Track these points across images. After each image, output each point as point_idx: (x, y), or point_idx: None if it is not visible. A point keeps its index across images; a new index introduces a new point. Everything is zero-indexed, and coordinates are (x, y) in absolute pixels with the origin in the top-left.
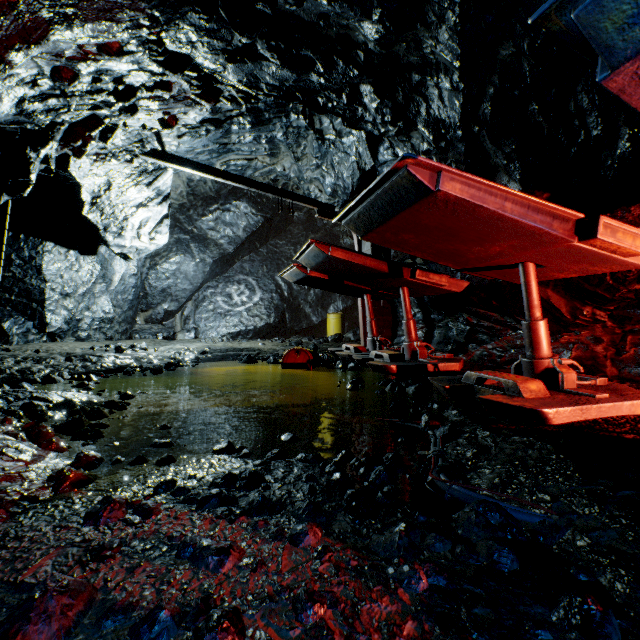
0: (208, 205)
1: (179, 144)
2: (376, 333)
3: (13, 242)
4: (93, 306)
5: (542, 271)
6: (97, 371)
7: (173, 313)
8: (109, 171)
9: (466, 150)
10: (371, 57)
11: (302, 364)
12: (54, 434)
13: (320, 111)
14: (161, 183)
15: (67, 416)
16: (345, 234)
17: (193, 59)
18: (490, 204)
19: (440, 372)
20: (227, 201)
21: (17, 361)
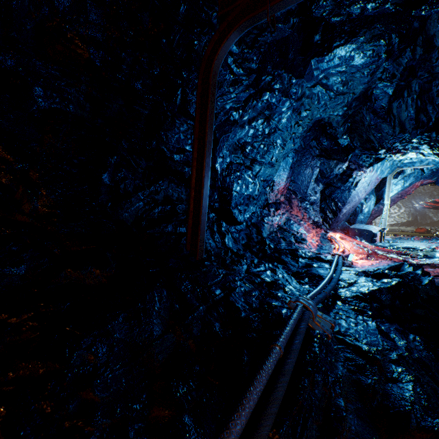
0: None
1: None
2: None
3: None
4: None
5: None
6: None
7: None
8: None
9: None
10: None
11: (422, 232)
12: None
13: None
14: None
15: None
16: None
17: None
18: None
19: None
20: None
21: None
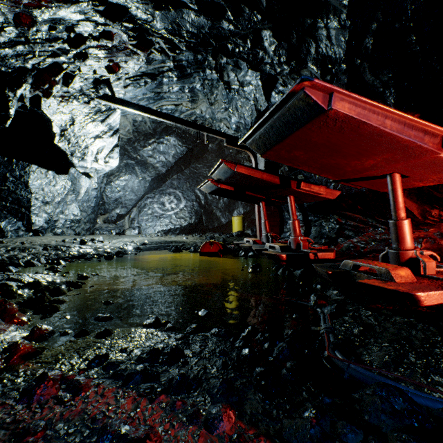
0: (148, 139)
1: (125, 92)
2: (269, 230)
3: (8, 165)
4: (66, 211)
5: (405, 181)
6: (65, 257)
7: (123, 216)
8: (72, 110)
9: (348, 81)
10: (272, 3)
11: (214, 253)
12: (17, 310)
13: (229, 56)
14: (112, 120)
15: (33, 293)
16: (245, 159)
17: (128, 11)
18: (373, 121)
19: (319, 259)
20: (161, 136)
21: (7, 250)
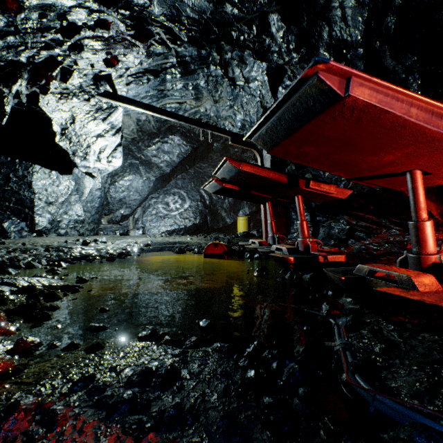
0: (152, 139)
1: (128, 90)
2: (275, 231)
3: (11, 165)
4: (69, 211)
5: (426, 178)
6: (67, 259)
7: (127, 216)
8: (72, 108)
9: (365, 68)
10: None
11: (219, 254)
12: (5, 318)
13: (233, 44)
14: (114, 119)
15: (26, 299)
16: (251, 158)
17: None
18: (397, 109)
19: (329, 262)
20: (165, 136)
21: (8, 251)
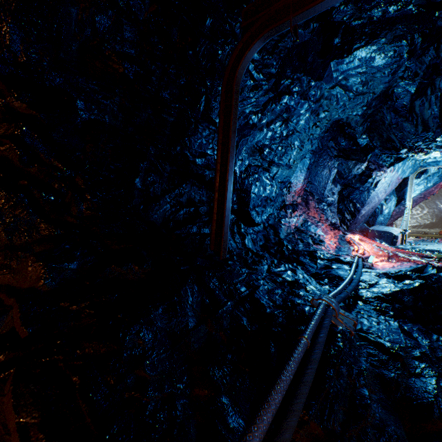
0: None
1: None
2: None
3: None
4: None
5: None
6: None
7: None
8: None
9: None
10: None
11: None
12: None
13: None
14: None
15: None
16: None
17: None
18: None
19: None
20: None
21: None
